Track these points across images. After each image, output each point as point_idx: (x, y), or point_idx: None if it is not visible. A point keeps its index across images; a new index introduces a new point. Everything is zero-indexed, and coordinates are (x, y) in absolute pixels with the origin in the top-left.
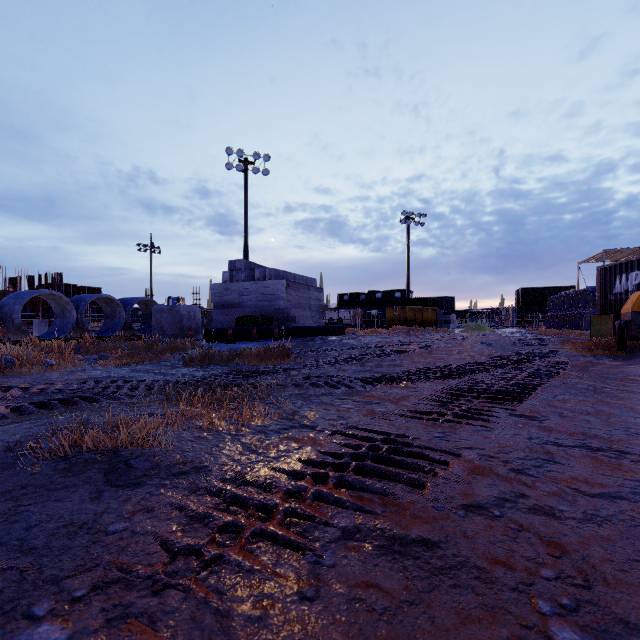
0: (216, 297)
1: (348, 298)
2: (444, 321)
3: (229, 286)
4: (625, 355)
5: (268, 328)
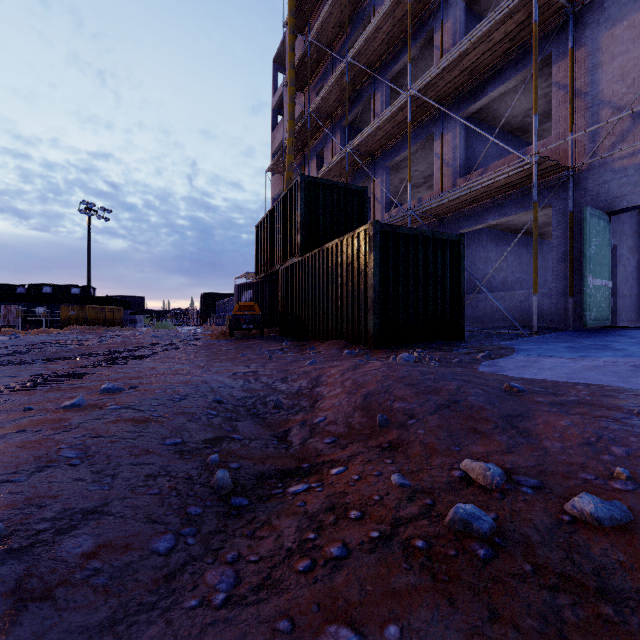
0: None
1: None
2: (131, 321)
3: None
4: (233, 339)
5: None
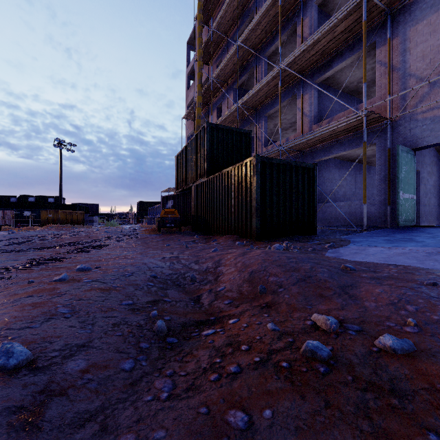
0: None
1: None
2: (89, 221)
3: None
4: (160, 234)
5: None
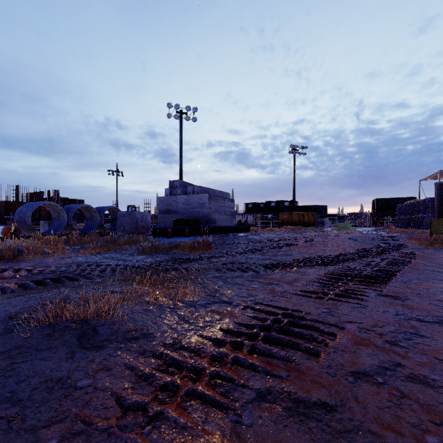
0: (160, 206)
1: (251, 206)
2: (320, 222)
3: (169, 198)
4: None
5: (196, 227)
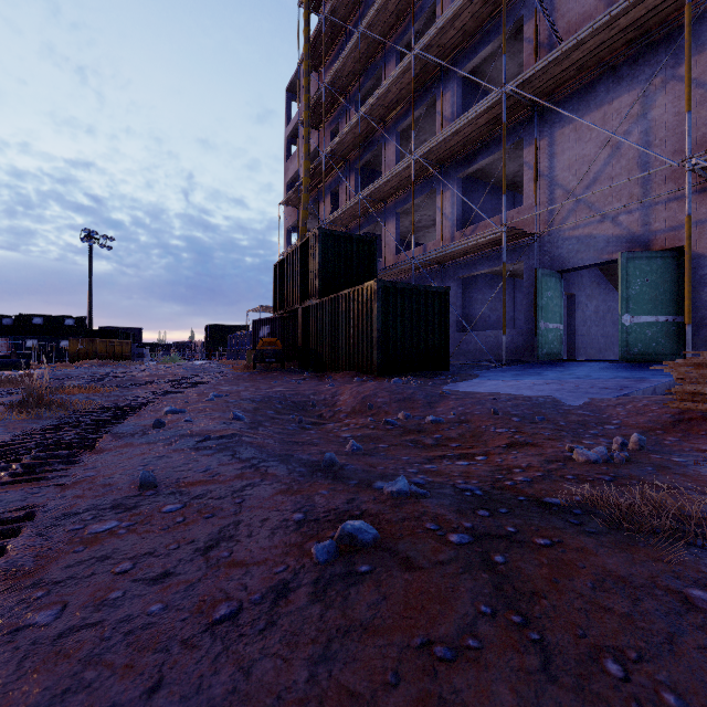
0: None
1: None
2: (138, 354)
3: None
4: (257, 371)
5: None
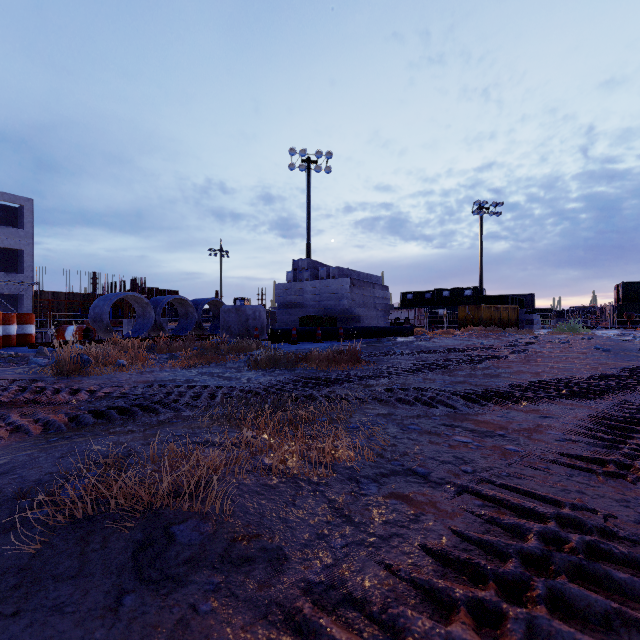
0: (280, 297)
1: (412, 297)
2: (526, 321)
3: (292, 286)
4: None
5: (332, 328)
